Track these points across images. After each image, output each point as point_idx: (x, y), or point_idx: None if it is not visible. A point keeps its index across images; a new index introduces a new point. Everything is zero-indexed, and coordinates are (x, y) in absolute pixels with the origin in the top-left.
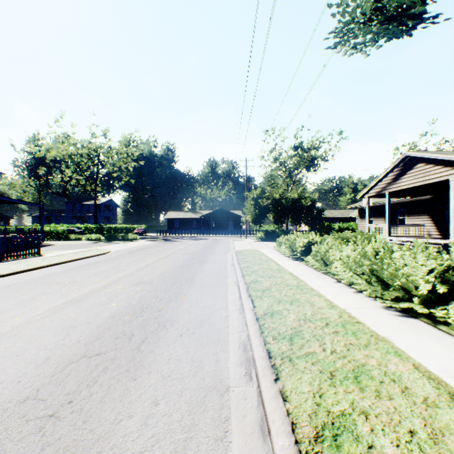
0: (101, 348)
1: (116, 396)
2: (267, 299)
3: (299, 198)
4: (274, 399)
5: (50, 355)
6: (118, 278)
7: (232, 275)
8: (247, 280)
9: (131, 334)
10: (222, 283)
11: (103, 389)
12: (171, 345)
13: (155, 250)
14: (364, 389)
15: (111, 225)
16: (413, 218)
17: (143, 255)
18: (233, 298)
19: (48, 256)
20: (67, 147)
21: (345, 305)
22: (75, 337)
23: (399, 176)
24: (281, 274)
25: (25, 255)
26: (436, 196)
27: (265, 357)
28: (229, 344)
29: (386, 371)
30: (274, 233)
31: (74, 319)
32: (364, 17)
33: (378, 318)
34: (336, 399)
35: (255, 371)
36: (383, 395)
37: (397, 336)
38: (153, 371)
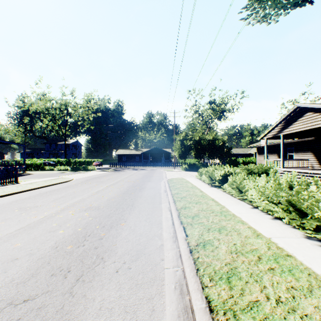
0: (31, 291)
1: None
2: (197, 226)
3: (213, 139)
4: None
5: None
6: (72, 203)
7: (165, 201)
8: (178, 206)
9: (67, 270)
10: (157, 208)
11: None
12: (105, 286)
13: (107, 178)
14: None
15: (76, 159)
16: (299, 154)
17: (97, 183)
18: (167, 224)
19: (23, 183)
20: (44, 102)
21: (268, 233)
22: (10, 274)
23: (292, 122)
24: (205, 200)
25: (5, 182)
26: (318, 138)
27: (206, 311)
28: (165, 284)
29: None
30: (195, 165)
31: (19, 250)
32: None
33: (305, 249)
34: None
35: None
36: None
37: None
38: None
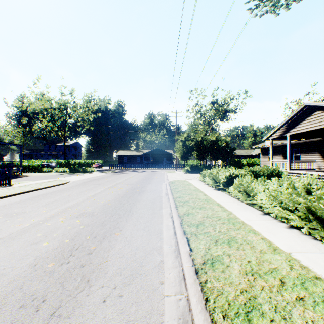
0: None
1: None
2: (202, 237)
3: (216, 140)
4: None
5: None
6: (64, 209)
7: (166, 205)
8: (180, 212)
9: (42, 298)
10: (157, 214)
11: None
12: None
13: (105, 180)
14: None
15: (76, 161)
16: (306, 156)
17: (94, 185)
18: (168, 234)
19: (16, 186)
20: (43, 102)
21: (286, 247)
22: None
23: (299, 122)
24: (210, 204)
25: None
26: None
27: None
28: (164, 321)
29: None
30: (197, 166)
31: None
32: None
33: None
34: None
35: None
36: None
37: None
38: None
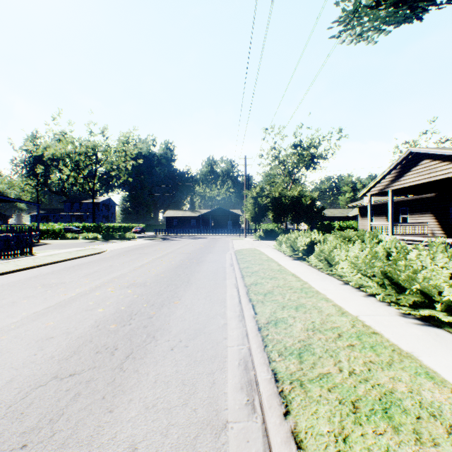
0: (77, 366)
1: (84, 438)
2: (269, 303)
3: (299, 196)
4: (285, 444)
5: (14, 376)
6: (110, 279)
7: (231, 276)
8: (247, 282)
9: (114, 347)
10: (220, 285)
11: (69, 425)
12: (159, 362)
13: (152, 249)
14: (399, 428)
15: (109, 224)
16: (416, 217)
17: (139, 255)
18: (232, 302)
19: (40, 255)
20: (64, 145)
21: (356, 311)
22: (49, 351)
23: (403, 173)
24: (283, 275)
25: (17, 254)
26: (440, 194)
27: (271, 381)
28: (227, 360)
29: (421, 401)
30: (273, 231)
31: (53, 328)
32: (371, 2)
33: (396, 327)
34: (365, 444)
35: (258, 398)
36: (425, 439)
37: (423, 351)
38: (134, 398)
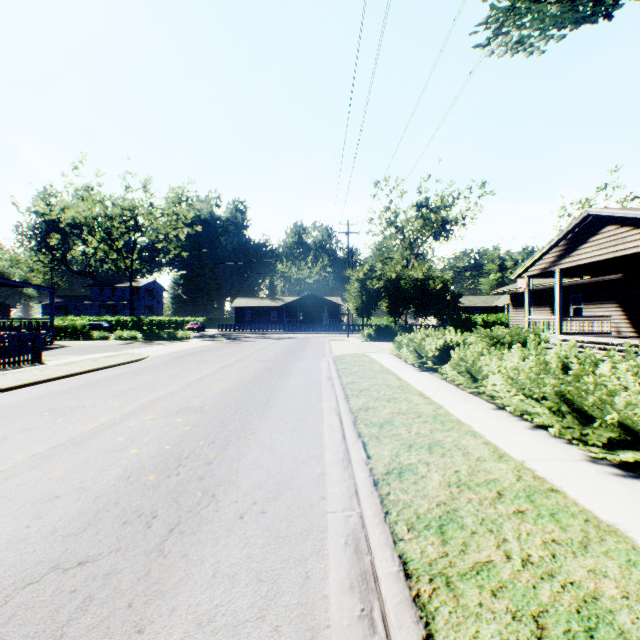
0: (91, 548)
1: None
2: (388, 441)
3: (425, 278)
4: None
5: None
6: (151, 401)
7: (329, 396)
8: (353, 406)
9: (152, 514)
10: (314, 410)
11: None
12: (221, 541)
13: (215, 354)
14: None
15: (153, 318)
16: (593, 308)
17: (196, 363)
18: (332, 438)
19: (52, 364)
20: (90, 205)
21: (520, 453)
22: (50, 521)
23: (577, 245)
24: (407, 394)
25: (18, 362)
26: (629, 275)
27: (399, 577)
28: (327, 537)
29: None
30: (388, 329)
31: (60, 481)
32: None
33: (585, 480)
34: None
35: (379, 606)
36: None
37: (634, 522)
38: (180, 607)
